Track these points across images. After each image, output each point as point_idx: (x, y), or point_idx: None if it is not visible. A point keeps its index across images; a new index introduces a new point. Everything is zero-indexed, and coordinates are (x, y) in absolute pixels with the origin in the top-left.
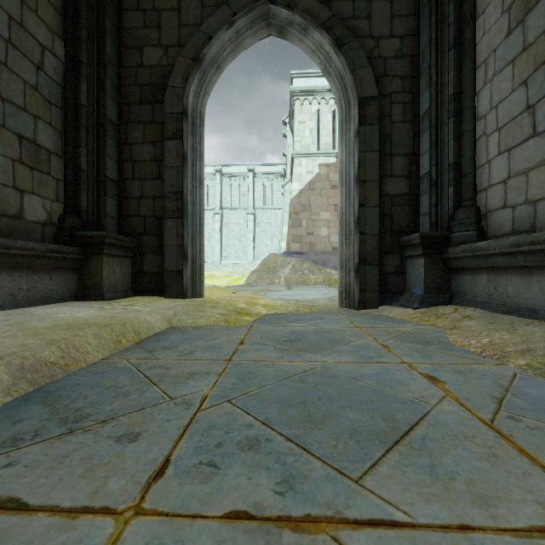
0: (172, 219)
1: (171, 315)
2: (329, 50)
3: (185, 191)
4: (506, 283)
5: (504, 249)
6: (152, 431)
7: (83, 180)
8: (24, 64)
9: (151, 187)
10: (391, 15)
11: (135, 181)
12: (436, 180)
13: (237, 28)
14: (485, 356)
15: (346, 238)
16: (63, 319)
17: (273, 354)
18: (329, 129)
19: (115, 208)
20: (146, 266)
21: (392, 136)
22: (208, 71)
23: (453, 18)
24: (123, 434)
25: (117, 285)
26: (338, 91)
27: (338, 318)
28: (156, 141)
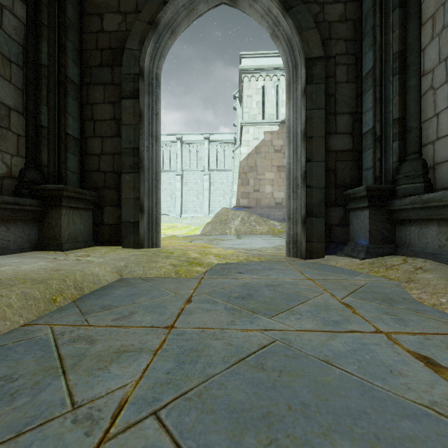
0: (129, 173)
1: (122, 266)
2: (277, 14)
3: (141, 147)
4: None
5: None
6: None
7: (43, 136)
8: None
9: (110, 144)
10: None
11: (96, 139)
12: (380, 135)
13: None
14: None
15: (293, 192)
16: (1, 273)
17: (223, 317)
18: (272, 101)
19: (77, 163)
20: (105, 218)
21: (336, 96)
22: (163, 35)
23: None
24: None
25: (78, 236)
26: (285, 53)
27: (287, 268)
28: (115, 102)
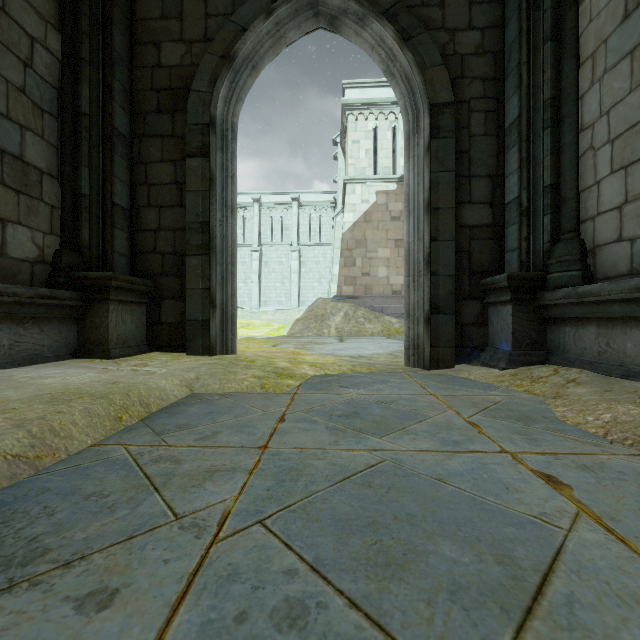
0: (196, 256)
1: (193, 379)
2: (392, 45)
3: (212, 221)
4: (624, 339)
5: (623, 294)
6: (138, 585)
7: (84, 207)
8: (7, 59)
9: (170, 217)
10: (469, 2)
11: (151, 209)
12: (527, 206)
13: (277, 18)
14: (613, 440)
15: (413, 280)
16: (48, 387)
17: (325, 437)
18: (388, 149)
19: (126, 242)
20: (164, 315)
21: (470, 153)
22: (241, 72)
23: (550, 2)
24: (90, 592)
25: (128, 339)
26: (403, 97)
27: (405, 381)
28: (177, 160)
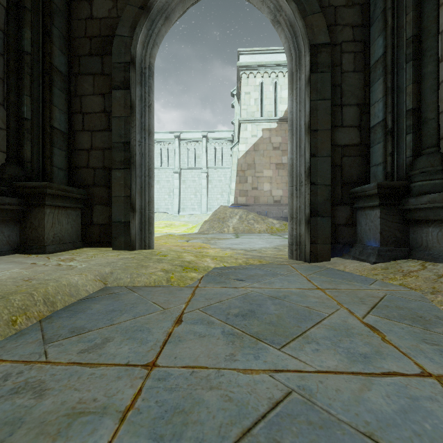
0: (120, 170)
1: (107, 273)
2: None
3: (132, 141)
4: None
5: None
6: None
7: (26, 129)
8: None
9: (100, 139)
10: None
11: (85, 133)
12: (392, 127)
13: None
14: None
15: (296, 189)
16: None
17: (220, 348)
18: (271, 98)
19: (64, 159)
20: (95, 218)
21: (342, 86)
22: (156, 22)
23: None
24: None
25: (64, 237)
26: (288, 40)
27: (292, 273)
28: (105, 93)
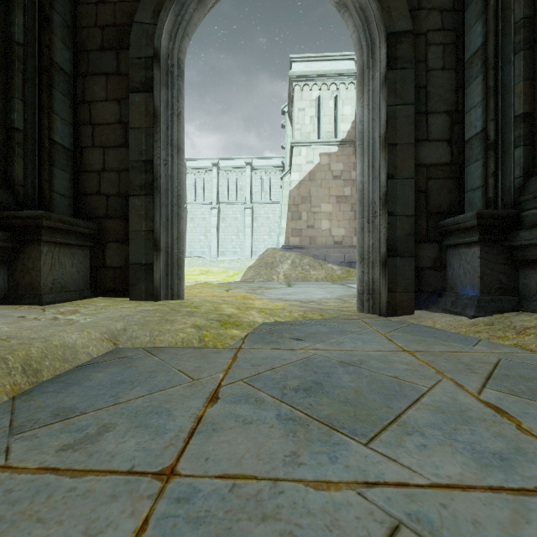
0: (139, 196)
1: (119, 330)
2: None
3: (156, 159)
4: None
5: None
6: None
7: (17, 142)
8: None
9: (115, 157)
10: None
11: (95, 150)
12: (495, 139)
13: None
14: None
15: (368, 222)
16: None
17: (276, 443)
18: (330, 116)
19: (68, 183)
20: (108, 259)
21: (428, 88)
22: (187, 5)
23: None
24: None
25: (67, 283)
26: (357, 29)
27: (365, 330)
28: (121, 98)
